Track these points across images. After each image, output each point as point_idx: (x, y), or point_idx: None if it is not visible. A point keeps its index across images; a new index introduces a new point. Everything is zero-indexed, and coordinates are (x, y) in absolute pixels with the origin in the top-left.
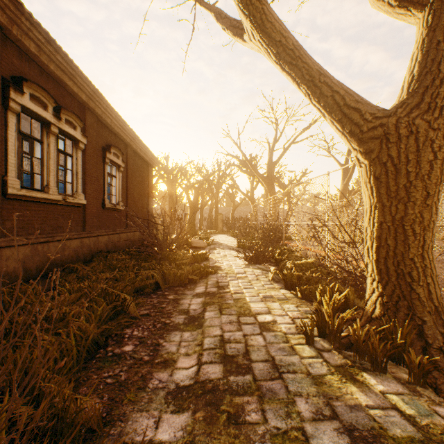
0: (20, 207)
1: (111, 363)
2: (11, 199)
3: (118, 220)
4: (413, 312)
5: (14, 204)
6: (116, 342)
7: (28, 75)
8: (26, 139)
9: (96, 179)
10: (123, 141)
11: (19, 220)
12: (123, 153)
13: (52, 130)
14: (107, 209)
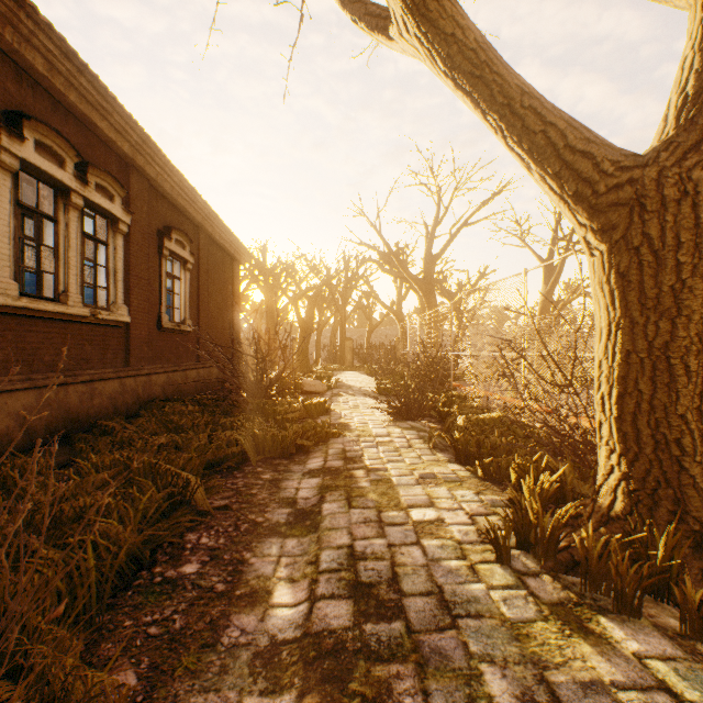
0: (18, 326)
1: (159, 596)
2: (3, 314)
3: (183, 349)
4: (685, 508)
5: (9, 322)
6: (171, 557)
7: (33, 109)
8: (29, 215)
9: (146, 282)
10: (192, 221)
11: (17, 348)
12: (192, 241)
13: (73, 201)
14: (165, 330)
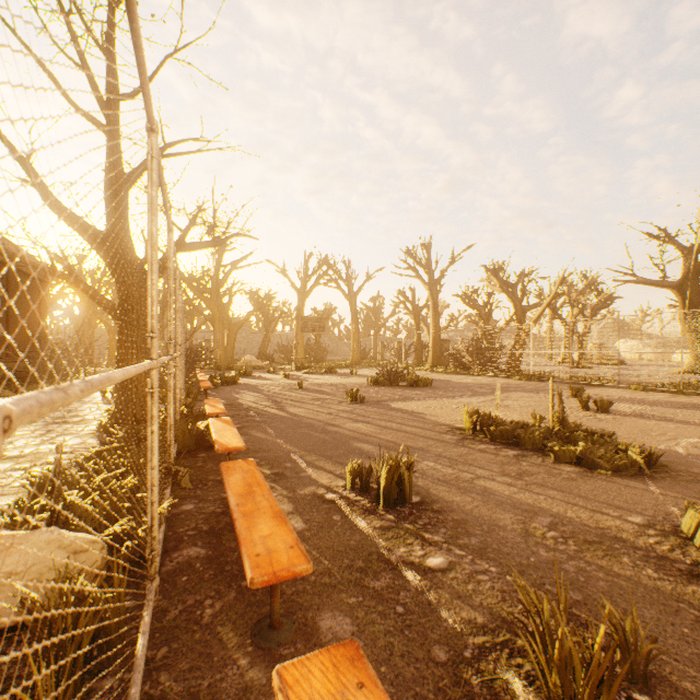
0: None
1: None
2: None
3: None
4: None
5: None
6: None
7: None
8: None
9: None
10: (4, 262)
11: None
12: (4, 277)
13: None
14: None
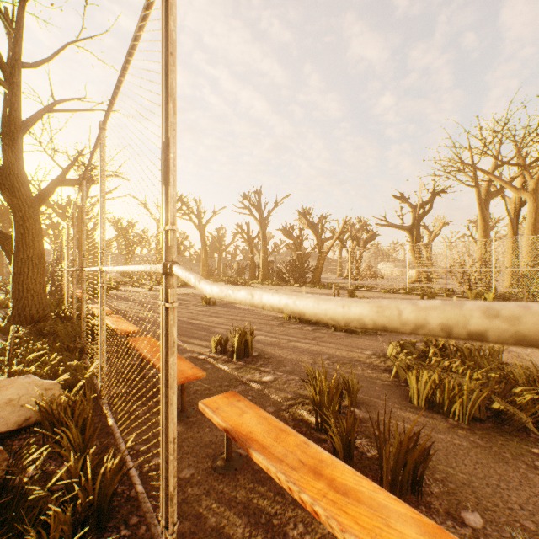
0: None
1: None
2: None
3: None
4: None
5: None
6: None
7: None
8: None
9: None
10: None
11: None
12: None
13: None
14: None
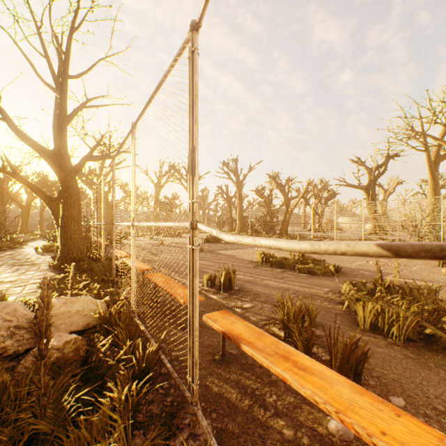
0: None
1: None
2: None
3: None
4: None
5: None
6: None
7: None
8: None
9: None
10: None
11: None
12: None
13: None
14: None
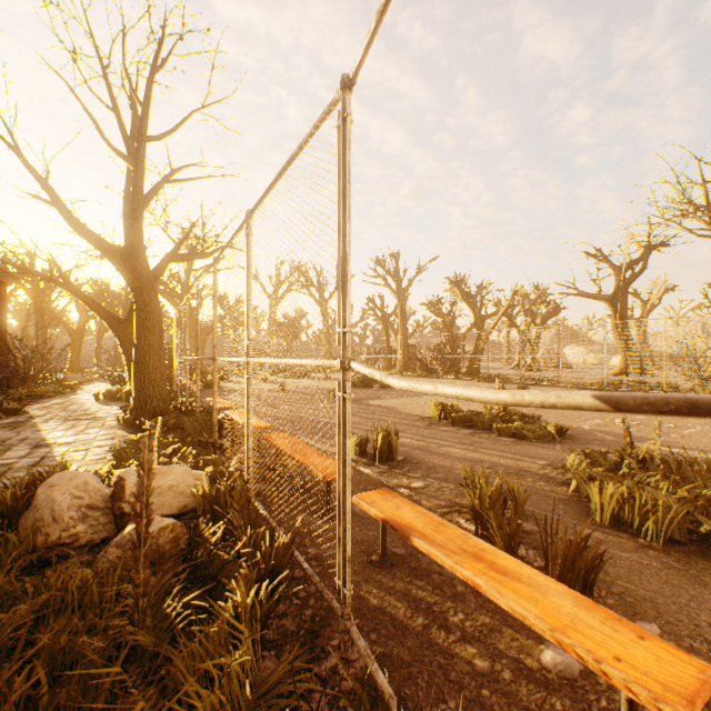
0: None
1: None
2: None
3: None
4: None
5: None
6: None
7: None
8: None
9: None
10: None
11: None
12: None
13: None
14: None
